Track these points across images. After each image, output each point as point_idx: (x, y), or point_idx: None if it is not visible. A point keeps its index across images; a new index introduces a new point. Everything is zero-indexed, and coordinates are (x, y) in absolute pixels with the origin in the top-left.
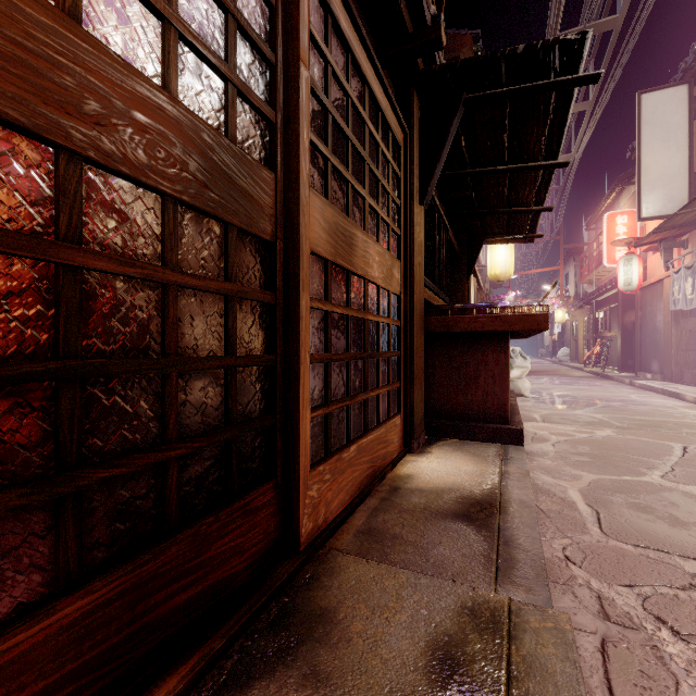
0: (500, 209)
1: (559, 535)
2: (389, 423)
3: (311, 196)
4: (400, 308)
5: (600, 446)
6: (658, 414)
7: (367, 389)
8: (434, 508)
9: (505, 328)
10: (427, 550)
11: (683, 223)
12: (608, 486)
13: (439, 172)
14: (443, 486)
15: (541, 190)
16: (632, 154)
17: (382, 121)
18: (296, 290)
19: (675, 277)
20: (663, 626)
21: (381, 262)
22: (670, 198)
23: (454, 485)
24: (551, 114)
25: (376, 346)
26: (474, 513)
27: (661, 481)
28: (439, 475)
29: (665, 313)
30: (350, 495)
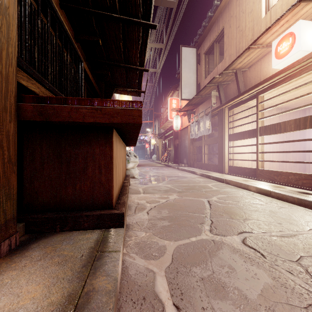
0: (120, 63)
1: None
2: None
3: None
4: None
5: (173, 208)
6: (191, 182)
7: None
8: None
9: (105, 120)
10: None
11: (194, 103)
12: (185, 257)
13: None
14: None
15: (142, 52)
16: (177, 76)
17: None
18: None
19: (192, 125)
20: None
21: None
22: (191, 92)
23: None
24: None
25: None
26: None
27: (212, 236)
28: None
29: (188, 140)
30: None
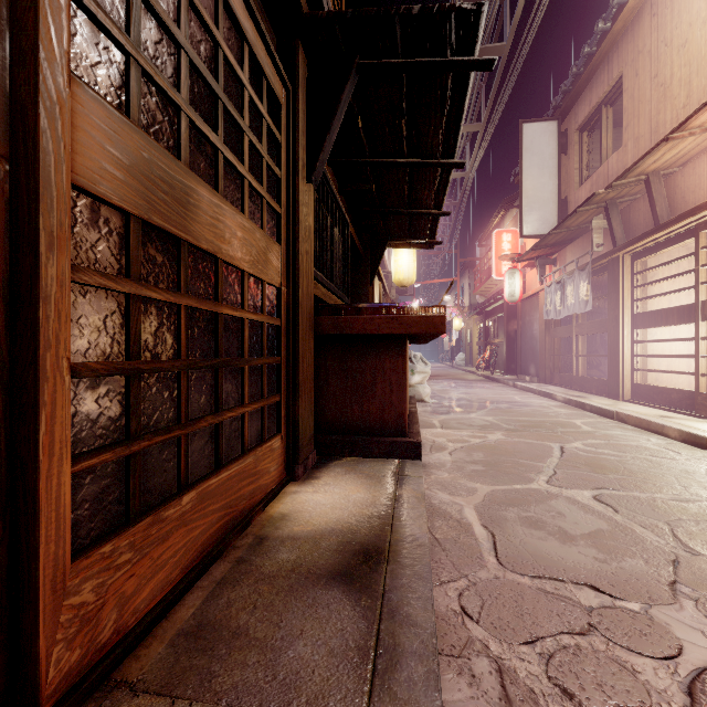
0: (402, 209)
1: (455, 575)
2: (262, 449)
3: (80, 94)
4: (281, 303)
5: (493, 451)
6: (537, 415)
7: (220, 409)
8: (306, 567)
9: (402, 331)
10: (279, 653)
11: (554, 243)
12: (502, 499)
13: (331, 147)
14: (324, 528)
15: (439, 192)
16: (515, 180)
17: (251, 59)
18: (32, 248)
19: (548, 291)
20: (572, 705)
21: (247, 240)
22: (544, 220)
23: (338, 524)
24: (448, 103)
25: (241, 350)
26: (356, 568)
27: (547, 487)
28: (323, 511)
29: (540, 323)
30: (183, 567)
